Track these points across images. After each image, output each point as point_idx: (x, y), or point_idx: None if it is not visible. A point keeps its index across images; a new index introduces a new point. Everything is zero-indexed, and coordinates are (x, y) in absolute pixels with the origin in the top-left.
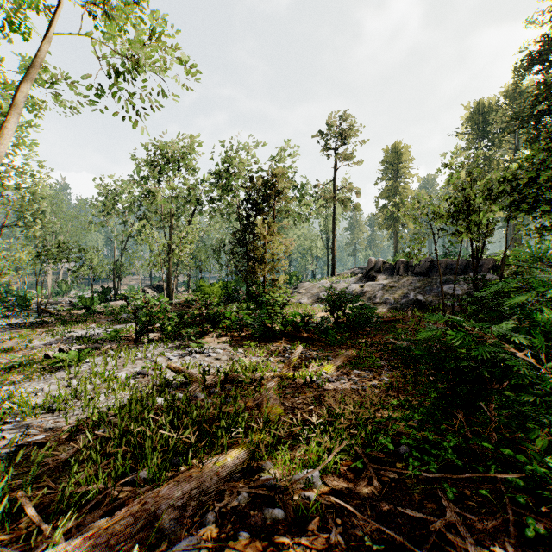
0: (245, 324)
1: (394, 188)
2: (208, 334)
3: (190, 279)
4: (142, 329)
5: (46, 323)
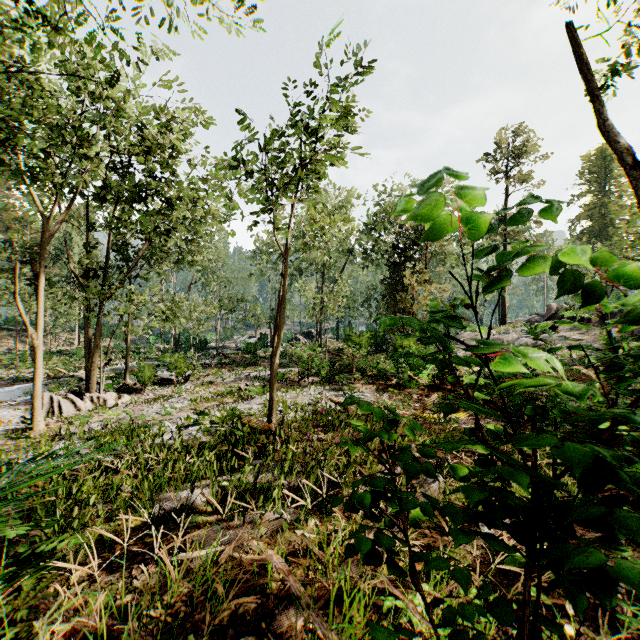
0: (391, 374)
1: (599, 206)
2: (357, 381)
3: (338, 327)
4: (303, 373)
5: (225, 365)
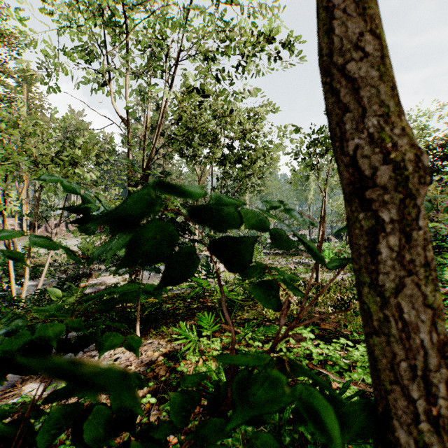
0: None
1: None
2: None
3: None
4: None
5: (278, 254)
